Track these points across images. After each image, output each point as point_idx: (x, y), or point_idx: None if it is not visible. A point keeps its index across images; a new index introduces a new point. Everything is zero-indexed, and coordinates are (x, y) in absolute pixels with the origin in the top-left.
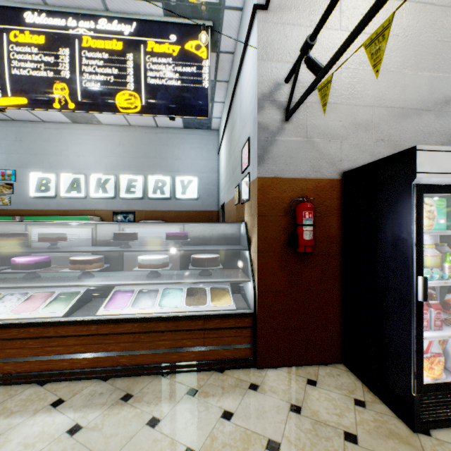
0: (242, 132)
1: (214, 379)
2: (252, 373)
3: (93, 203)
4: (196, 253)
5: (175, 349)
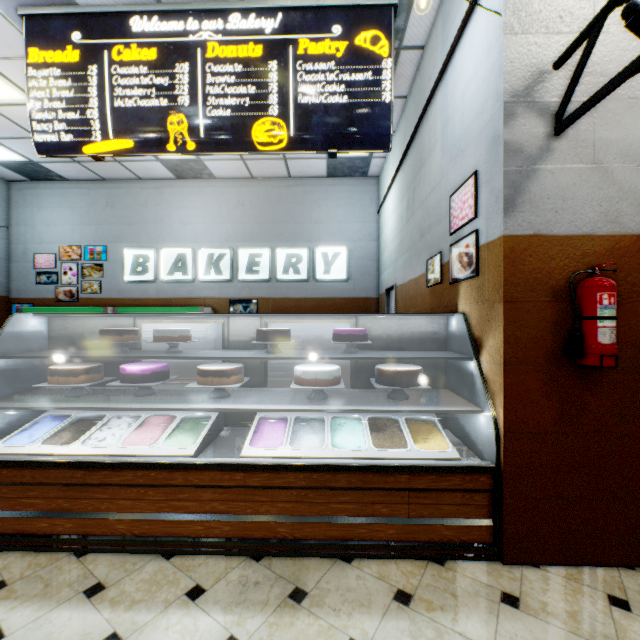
0: (449, 168)
1: (433, 576)
2: (496, 571)
3: (203, 288)
4: (375, 362)
5: (361, 518)
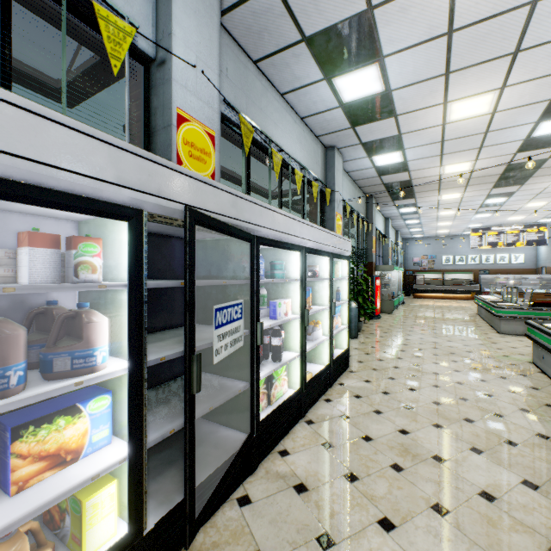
0: None
1: None
2: None
3: (468, 266)
4: (544, 282)
5: (544, 299)
